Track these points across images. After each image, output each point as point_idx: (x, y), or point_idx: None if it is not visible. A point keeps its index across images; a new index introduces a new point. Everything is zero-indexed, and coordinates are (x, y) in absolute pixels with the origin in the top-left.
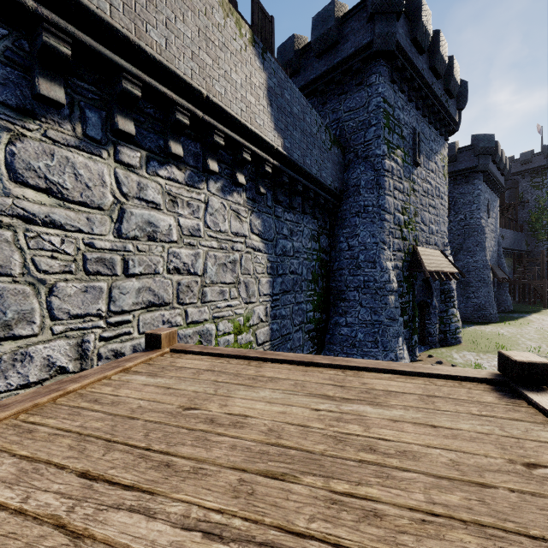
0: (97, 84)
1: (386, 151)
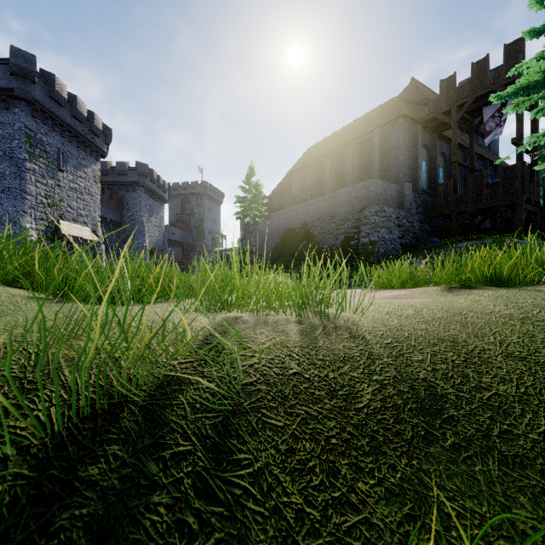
0: None
1: (28, 158)
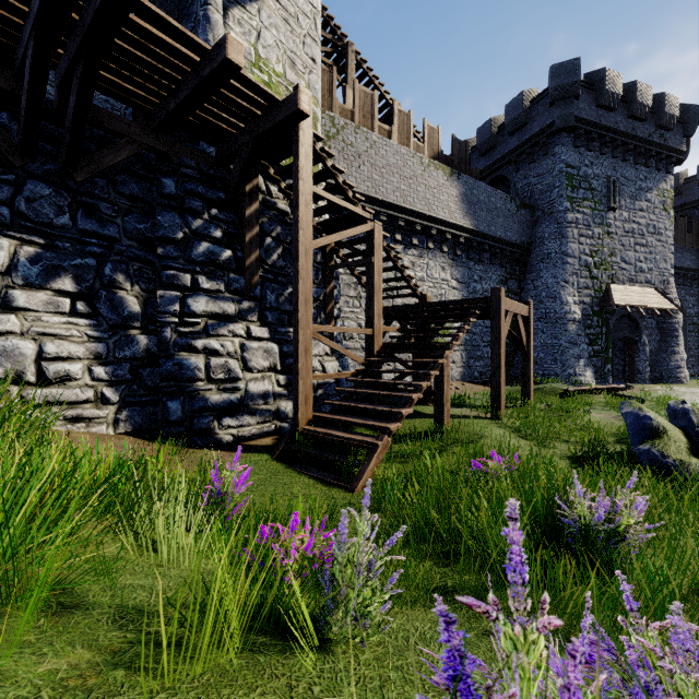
0: (389, 224)
1: (569, 207)
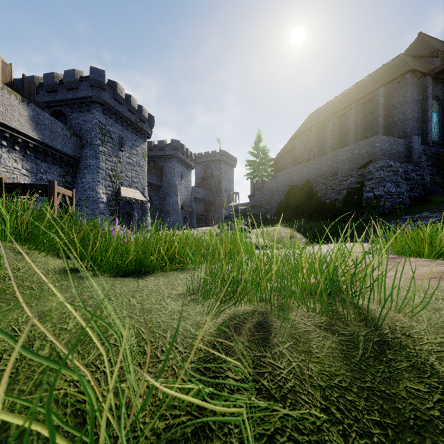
0: None
1: (100, 144)
